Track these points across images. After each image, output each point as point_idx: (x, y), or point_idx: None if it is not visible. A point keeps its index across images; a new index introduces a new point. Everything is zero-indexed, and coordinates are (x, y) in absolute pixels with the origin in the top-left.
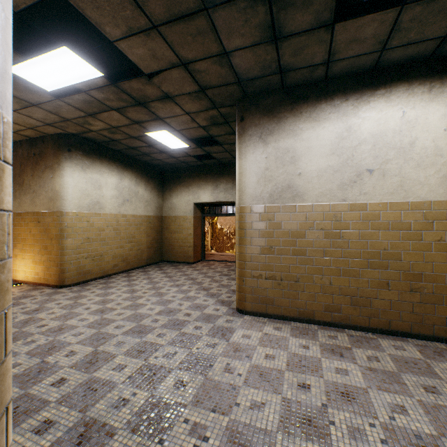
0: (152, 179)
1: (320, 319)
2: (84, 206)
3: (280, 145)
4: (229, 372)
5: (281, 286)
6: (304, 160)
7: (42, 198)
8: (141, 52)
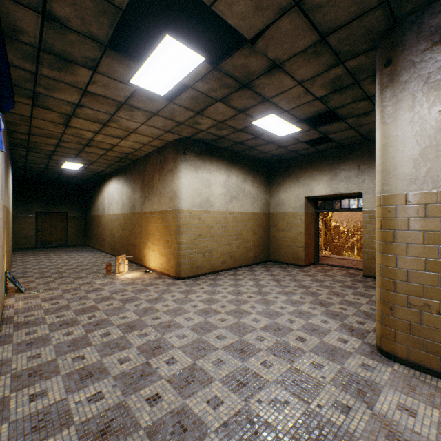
0: (258, 175)
1: None
2: (196, 204)
3: None
4: None
5: None
6: None
7: (165, 198)
8: (241, 6)
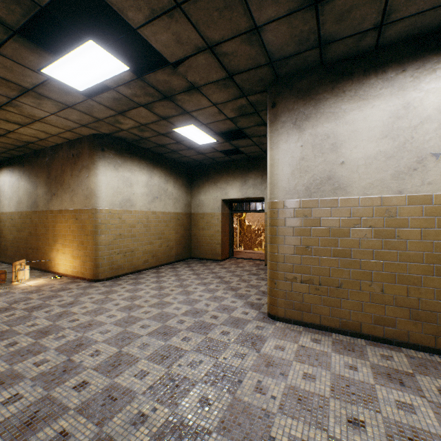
0: (181, 177)
1: (369, 333)
2: (116, 203)
3: (318, 131)
4: (261, 393)
5: (319, 292)
6: (347, 147)
7: (80, 196)
8: (165, 37)
